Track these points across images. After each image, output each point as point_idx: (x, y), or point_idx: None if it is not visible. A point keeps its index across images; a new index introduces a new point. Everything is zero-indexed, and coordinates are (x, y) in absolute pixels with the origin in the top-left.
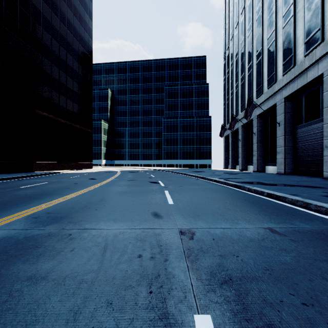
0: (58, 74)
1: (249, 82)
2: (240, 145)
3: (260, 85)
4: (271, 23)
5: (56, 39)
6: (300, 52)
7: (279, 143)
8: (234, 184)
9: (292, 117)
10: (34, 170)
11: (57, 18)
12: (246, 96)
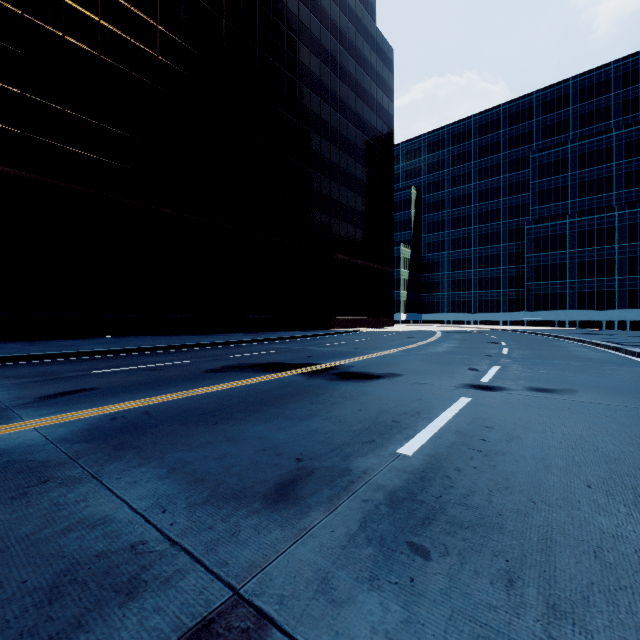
0: (354, 201)
1: None
2: None
3: None
4: None
5: (352, 155)
6: None
7: None
8: (614, 347)
9: None
10: (332, 328)
11: (353, 126)
12: None
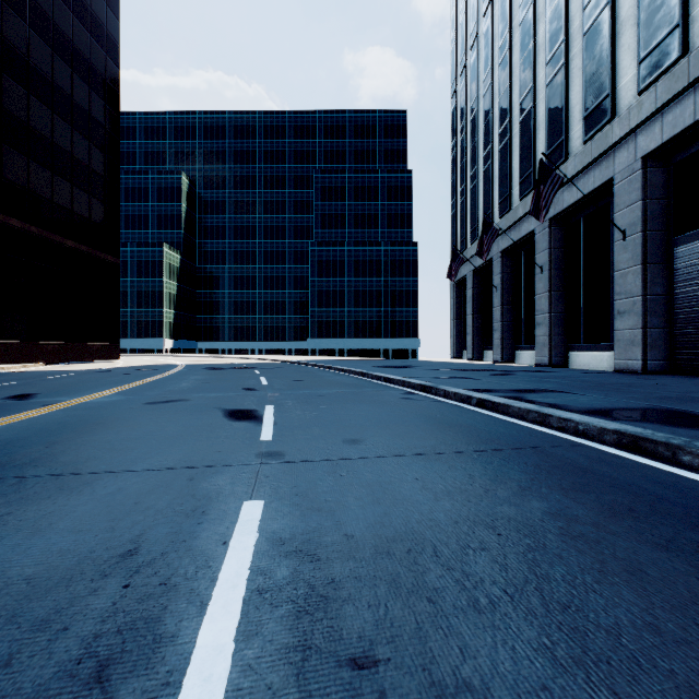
0: None
1: (526, 137)
2: (496, 300)
3: (560, 138)
4: None
5: None
6: None
7: (623, 286)
8: (614, 432)
9: (664, 211)
10: None
11: None
12: (516, 174)
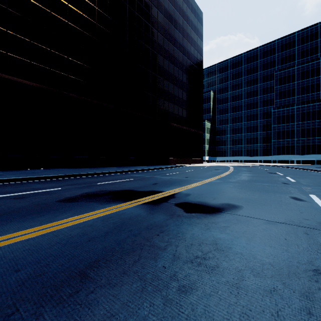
0: (182, 94)
1: None
2: None
3: None
4: None
5: (181, 69)
6: None
7: None
8: None
9: None
10: (170, 164)
11: (181, 53)
12: None
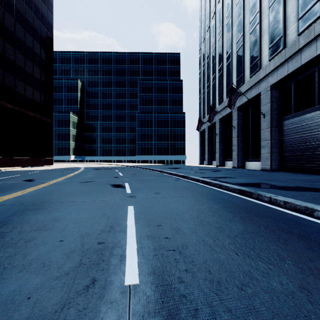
0: (2, 46)
1: (228, 72)
2: (217, 140)
3: (241, 74)
4: (255, 4)
5: None
6: (291, 31)
7: (264, 136)
8: (238, 189)
9: (279, 107)
10: None
11: None
12: (225, 87)
